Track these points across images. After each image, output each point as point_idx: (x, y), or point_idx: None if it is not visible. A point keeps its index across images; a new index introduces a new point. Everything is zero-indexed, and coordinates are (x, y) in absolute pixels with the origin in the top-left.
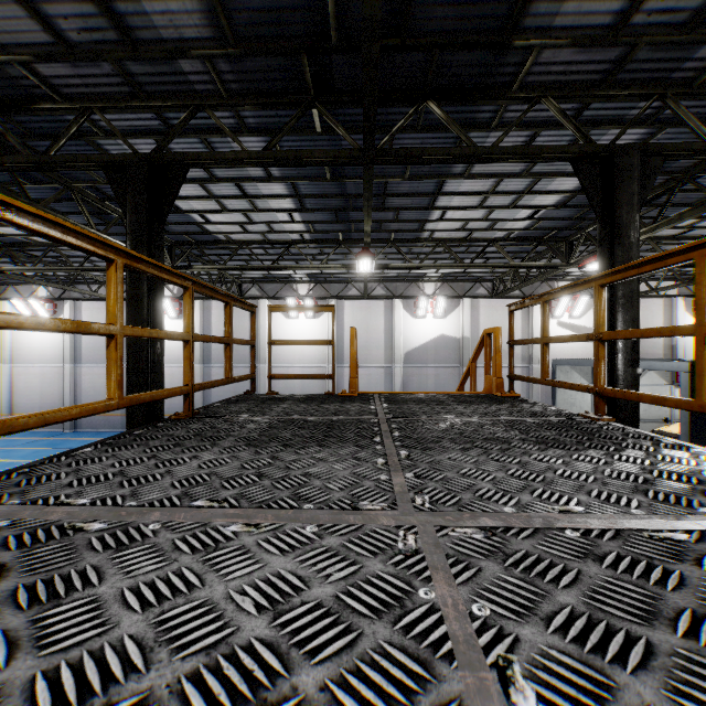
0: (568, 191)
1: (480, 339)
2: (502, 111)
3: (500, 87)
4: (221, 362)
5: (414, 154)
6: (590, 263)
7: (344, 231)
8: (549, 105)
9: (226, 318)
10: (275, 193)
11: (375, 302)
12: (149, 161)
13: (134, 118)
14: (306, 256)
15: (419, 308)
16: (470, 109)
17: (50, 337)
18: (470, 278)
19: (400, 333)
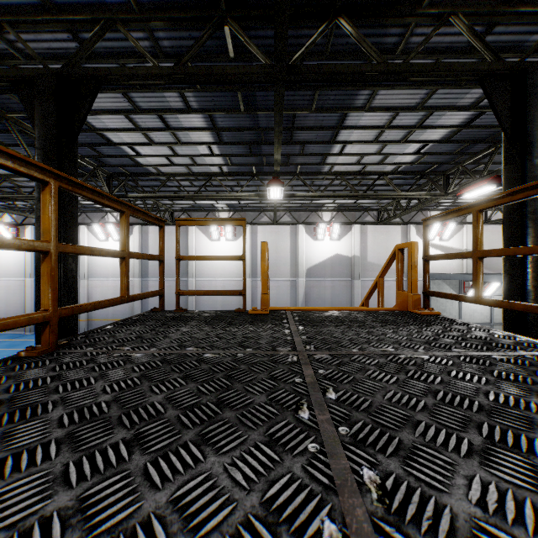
0: (454, 126)
1: (391, 254)
2: (409, 35)
3: (410, 5)
4: (156, 276)
5: (325, 71)
6: (468, 191)
7: (257, 164)
8: (459, 23)
9: (121, 229)
10: (195, 126)
11: (283, 227)
12: (58, 75)
13: (50, 39)
14: (224, 186)
15: (319, 232)
16: (378, 33)
17: (14, 255)
18: (360, 208)
19: (303, 253)
